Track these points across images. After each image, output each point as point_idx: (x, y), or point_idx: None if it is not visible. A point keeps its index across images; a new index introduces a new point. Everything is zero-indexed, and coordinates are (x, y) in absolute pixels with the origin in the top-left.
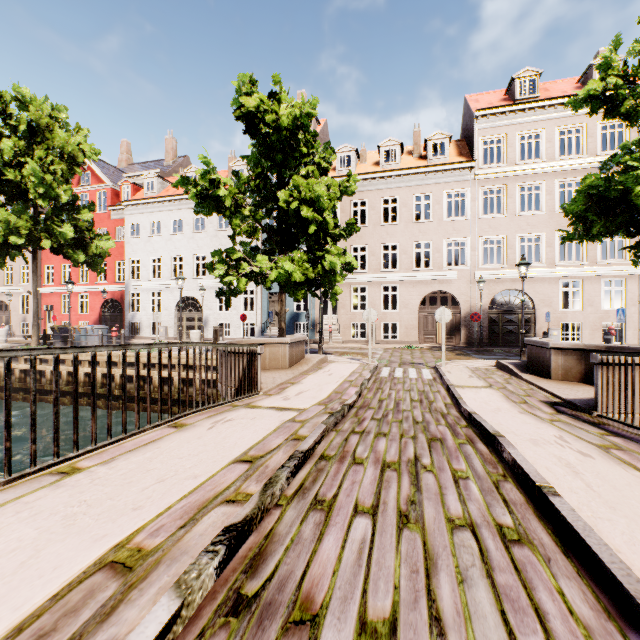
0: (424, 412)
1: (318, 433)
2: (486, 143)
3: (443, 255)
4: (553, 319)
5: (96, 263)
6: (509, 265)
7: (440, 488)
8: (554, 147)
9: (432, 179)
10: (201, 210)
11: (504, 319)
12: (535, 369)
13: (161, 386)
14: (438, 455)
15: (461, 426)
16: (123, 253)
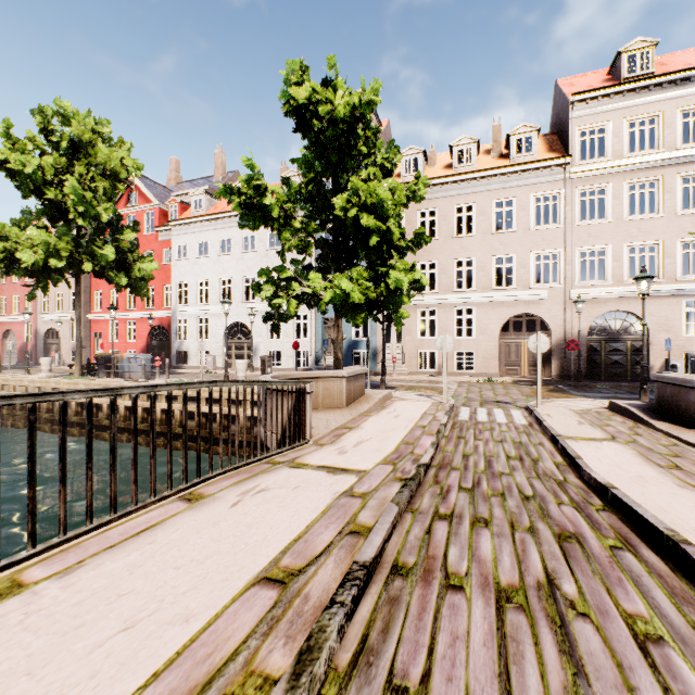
0: (530, 478)
1: (387, 523)
2: (582, 136)
3: (530, 271)
4: (673, 347)
5: (140, 287)
6: (614, 281)
7: (620, 668)
8: (675, 133)
9: (516, 181)
10: (247, 223)
11: (608, 347)
12: (670, 415)
13: (171, 442)
14: (585, 574)
15: (596, 508)
16: (170, 277)
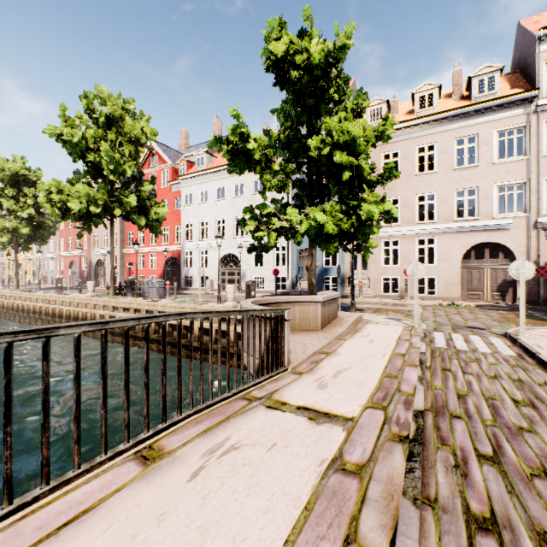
0: None
1: None
2: None
3: (493, 202)
4: None
5: (155, 227)
6: None
7: None
8: None
9: (478, 118)
10: (234, 169)
11: None
12: None
13: (128, 386)
14: None
15: None
16: (180, 219)
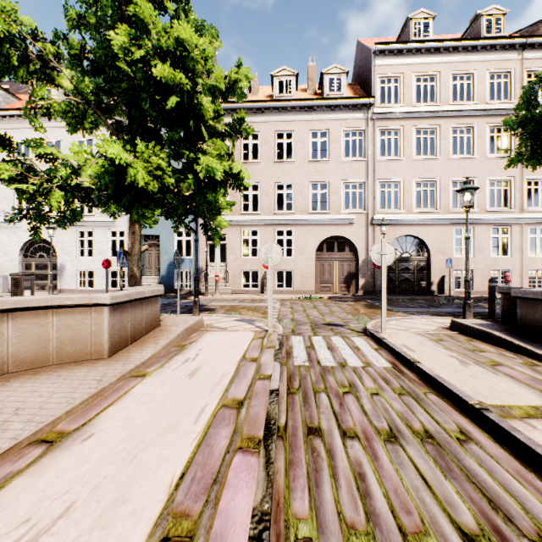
0: None
1: None
2: None
3: (341, 197)
4: None
5: None
6: (406, 210)
7: None
8: (448, 91)
9: (329, 114)
10: None
11: (401, 266)
12: None
13: None
14: None
15: None
16: None
